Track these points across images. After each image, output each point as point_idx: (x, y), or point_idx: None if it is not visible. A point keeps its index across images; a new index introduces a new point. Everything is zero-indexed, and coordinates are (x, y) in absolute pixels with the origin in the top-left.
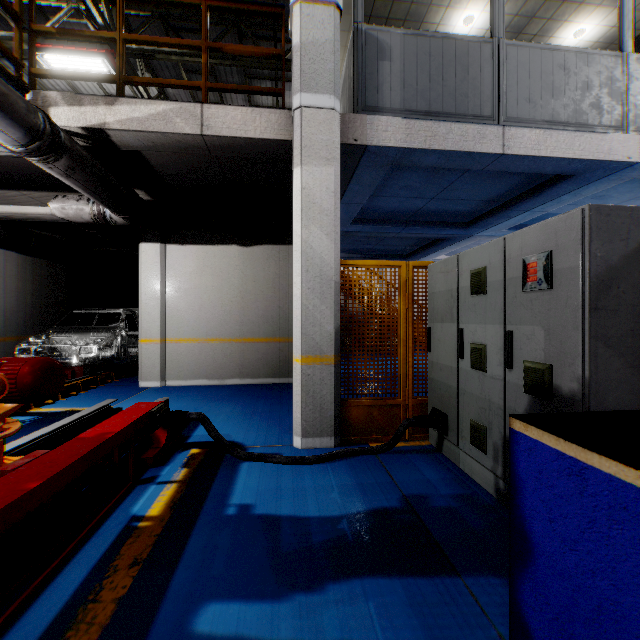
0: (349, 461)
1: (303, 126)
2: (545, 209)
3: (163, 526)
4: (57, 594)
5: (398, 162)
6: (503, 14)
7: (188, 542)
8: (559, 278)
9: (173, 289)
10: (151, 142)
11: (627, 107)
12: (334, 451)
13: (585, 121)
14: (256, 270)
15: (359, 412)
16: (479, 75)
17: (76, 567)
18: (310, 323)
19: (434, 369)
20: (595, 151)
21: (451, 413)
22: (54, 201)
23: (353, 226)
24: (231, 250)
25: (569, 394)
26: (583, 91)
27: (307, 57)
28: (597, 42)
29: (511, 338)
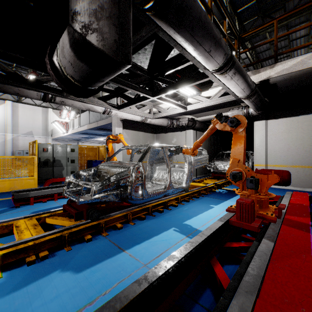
0: None
1: None
2: None
3: None
4: None
5: None
6: None
7: None
8: None
9: (271, 141)
10: (289, 76)
11: None
12: None
13: None
14: None
15: None
16: None
17: None
18: None
19: None
20: None
21: None
22: (229, 112)
23: None
24: (309, 117)
25: None
26: None
27: None
28: None
29: None
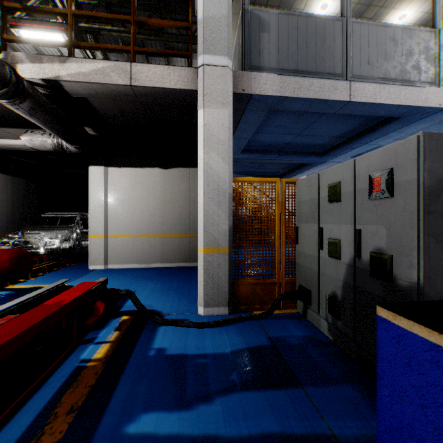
0: (238, 325)
1: (205, 79)
2: (378, 142)
3: (96, 378)
4: (7, 438)
5: (274, 107)
6: (350, 0)
7: (114, 392)
8: (398, 189)
9: (113, 199)
10: (94, 91)
11: (438, 68)
12: (227, 317)
13: (408, 78)
14: (173, 186)
15: (246, 288)
16: (333, 44)
17: (25, 414)
18: (210, 223)
19: (301, 257)
20: (415, 100)
21: (313, 289)
22: (25, 135)
23: (242, 154)
24: (155, 171)
25: (406, 278)
26: (407, 56)
27: (208, 28)
28: (415, 24)
29: (360, 234)
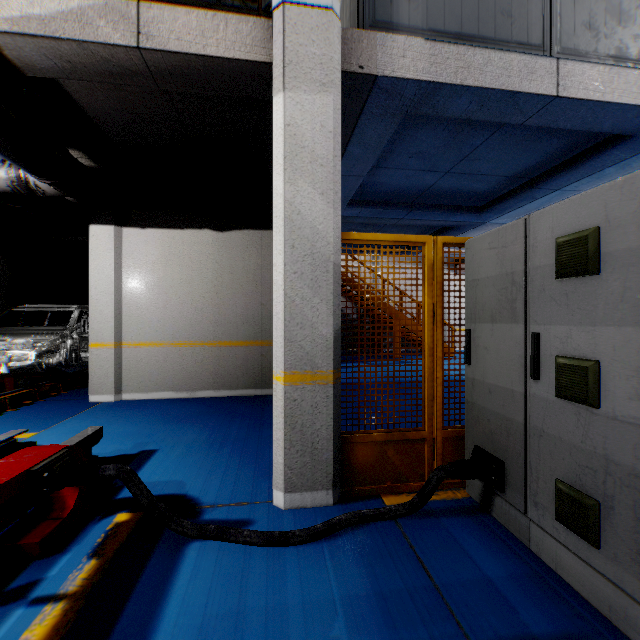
0: (357, 536)
1: (287, 33)
2: (578, 188)
3: None
4: None
5: (415, 108)
6: None
7: None
8: None
9: (131, 282)
10: (66, 61)
11: None
12: (333, 519)
13: None
14: (234, 260)
15: (367, 451)
16: None
17: None
18: (297, 324)
19: (477, 390)
20: None
21: (512, 461)
22: None
23: (349, 209)
24: (203, 235)
25: None
26: None
27: None
28: None
29: None
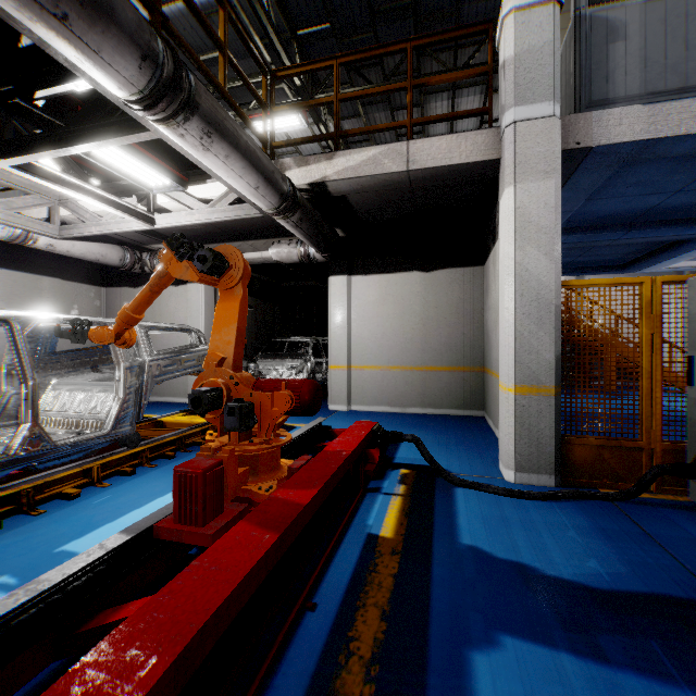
0: (578, 503)
1: (517, 142)
2: None
3: (404, 529)
4: (345, 561)
5: (633, 157)
6: None
7: (433, 546)
8: None
9: (357, 318)
10: (360, 185)
11: None
12: (558, 490)
13: None
14: (438, 296)
15: (584, 452)
16: None
17: (349, 545)
18: (525, 351)
19: None
20: None
21: None
22: (272, 247)
23: None
24: (412, 277)
25: None
26: None
27: (522, 68)
28: None
29: None
